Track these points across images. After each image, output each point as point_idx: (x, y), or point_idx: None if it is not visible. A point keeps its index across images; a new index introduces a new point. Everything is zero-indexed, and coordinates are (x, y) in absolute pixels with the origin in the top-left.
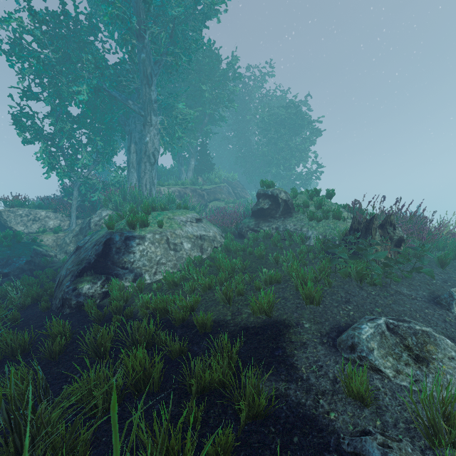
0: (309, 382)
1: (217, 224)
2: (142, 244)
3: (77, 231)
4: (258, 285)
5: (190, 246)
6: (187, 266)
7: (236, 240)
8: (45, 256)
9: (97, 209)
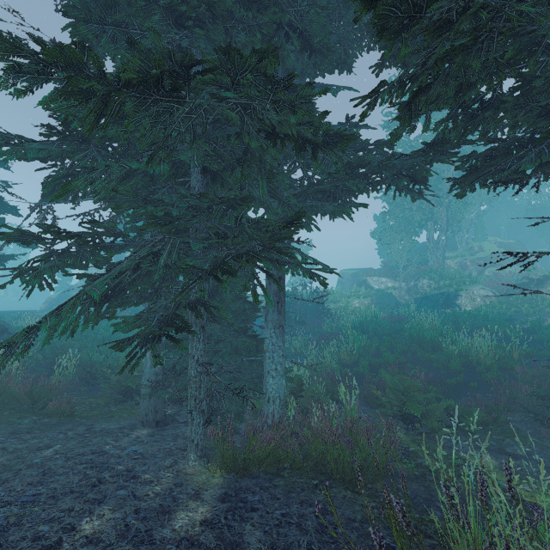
0: (515, 323)
1: (494, 288)
2: (462, 298)
3: (406, 289)
4: (510, 312)
5: (480, 299)
6: (481, 307)
7: (506, 298)
8: (397, 300)
9: (411, 277)
